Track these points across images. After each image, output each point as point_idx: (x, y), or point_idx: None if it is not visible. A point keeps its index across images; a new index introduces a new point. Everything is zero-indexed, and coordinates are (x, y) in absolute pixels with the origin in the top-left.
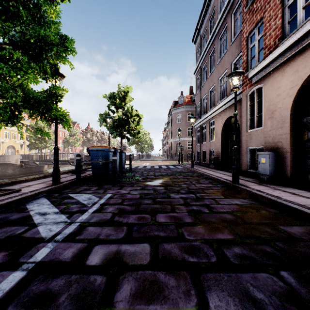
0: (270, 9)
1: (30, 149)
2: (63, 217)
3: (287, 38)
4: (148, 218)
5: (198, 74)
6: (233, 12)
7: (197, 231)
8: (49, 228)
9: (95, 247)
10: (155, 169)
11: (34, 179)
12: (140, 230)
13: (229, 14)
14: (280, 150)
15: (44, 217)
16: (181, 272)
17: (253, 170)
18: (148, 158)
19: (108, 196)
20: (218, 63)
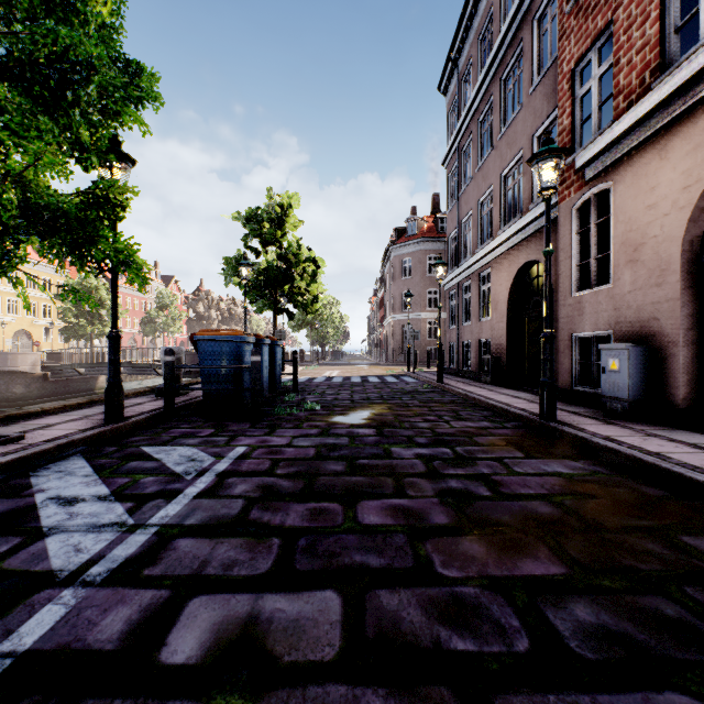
0: (630, 2)
1: (66, 339)
2: (118, 510)
3: (675, 66)
4: (338, 514)
5: (453, 166)
6: (537, 15)
7: (468, 553)
8: (76, 542)
9: (190, 602)
10: (354, 386)
11: (64, 410)
12: (316, 548)
13: (528, 22)
14: (656, 339)
15: (70, 510)
16: (433, 692)
17: (586, 388)
18: (338, 359)
19: (239, 452)
20: (500, 137)
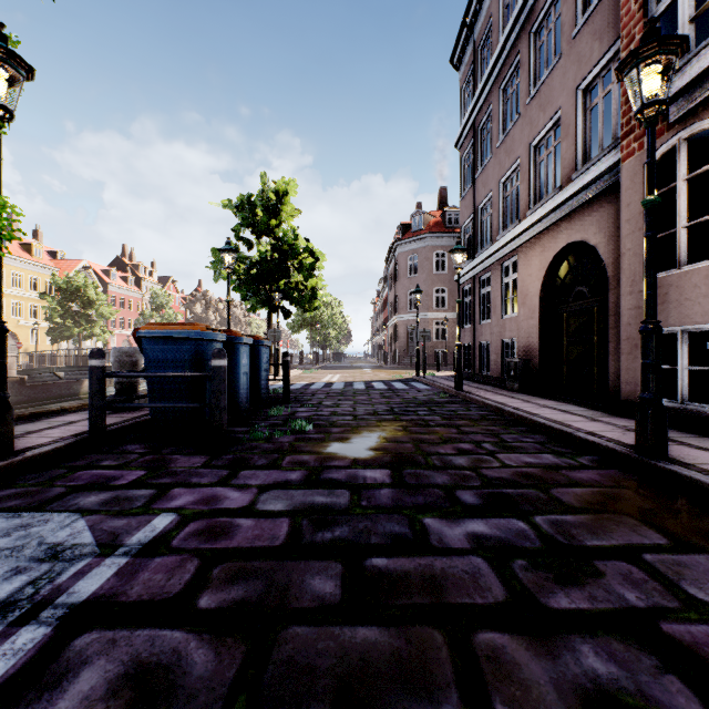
0: None
1: (52, 340)
2: None
3: None
4: None
5: (468, 146)
6: None
7: None
8: None
9: None
10: (357, 394)
11: None
12: None
13: None
14: None
15: None
16: None
17: (668, 402)
18: (340, 361)
19: (153, 531)
20: (529, 99)
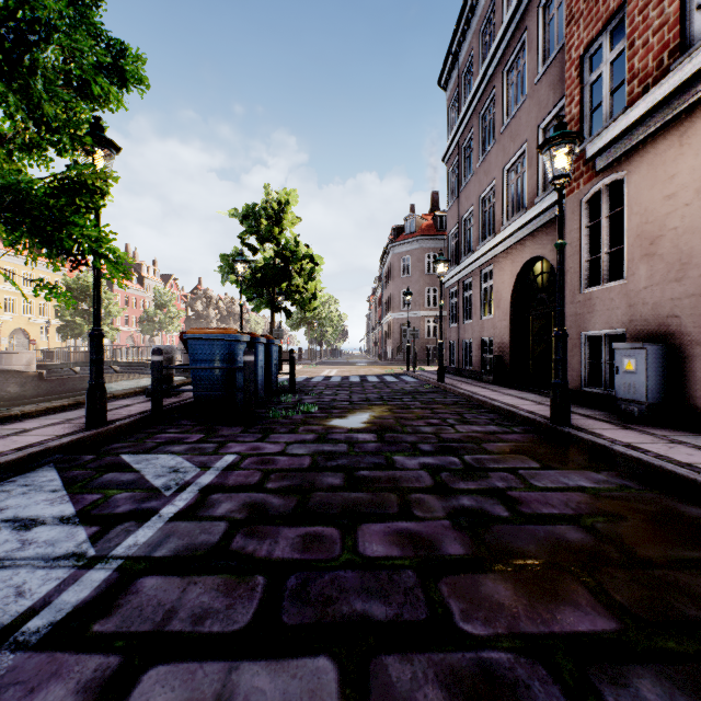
0: None
1: (63, 337)
2: (80, 536)
3: (698, 45)
4: (335, 541)
5: (454, 161)
6: (542, 3)
7: (492, 598)
8: (20, 582)
9: (143, 676)
10: (352, 385)
11: (46, 413)
12: (308, 591)
13: (532, 10)
14: (676, 338)
15: (24, 536)
16: None
17: (596, 389)
18: (336, 357)
19: (227, 462)
20: (502, 130)
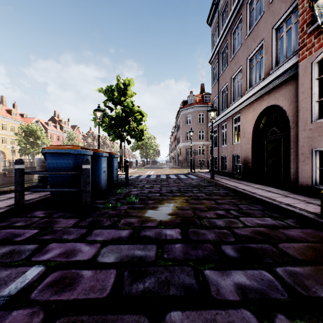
0: None
1: (20, 155)
2: None
3: None
4: None
5: (215, 62)
6: None
7: None
8: None
9: None
10: (162, 181)
11: None
12: None
13: None
14: None
15: None
16: None
17: None
18: (154, 164)
19: (22, 282)
20: (247, 36)
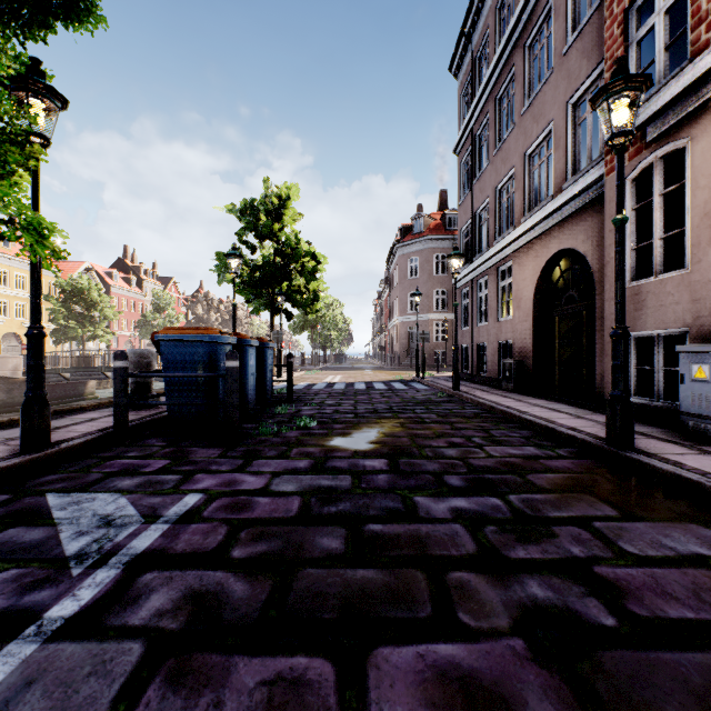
0: None
1: (56, 341)
2: None
3: None
4: (326, 702)
5: (466, 152)
6: None
7: None
8: None
9: None
10: (357, 394)
11: None
12: None
13: None
14: None
15: None
16: None
17: (646, 400)
18: (341, 362)
19: (186, 506)
20: (524, 110)
